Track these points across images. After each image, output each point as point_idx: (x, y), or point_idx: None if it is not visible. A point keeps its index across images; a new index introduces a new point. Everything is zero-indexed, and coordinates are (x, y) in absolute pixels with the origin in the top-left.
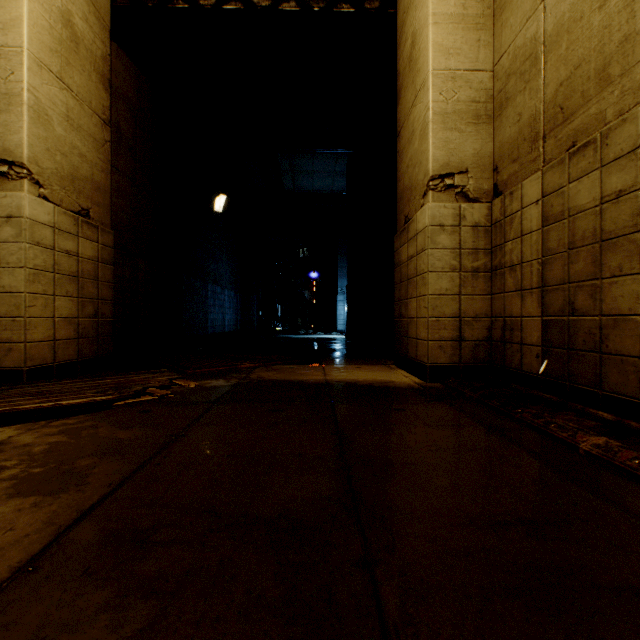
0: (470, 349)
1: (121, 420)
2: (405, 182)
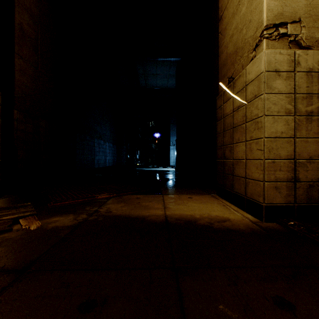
0: (304, 189)
1: None
2: (229, 50)
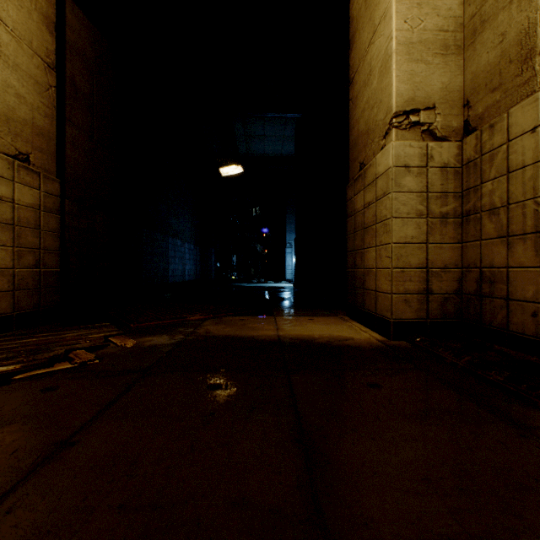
0: (438, 303)
1: (6, 407)
2: (360, 127)
